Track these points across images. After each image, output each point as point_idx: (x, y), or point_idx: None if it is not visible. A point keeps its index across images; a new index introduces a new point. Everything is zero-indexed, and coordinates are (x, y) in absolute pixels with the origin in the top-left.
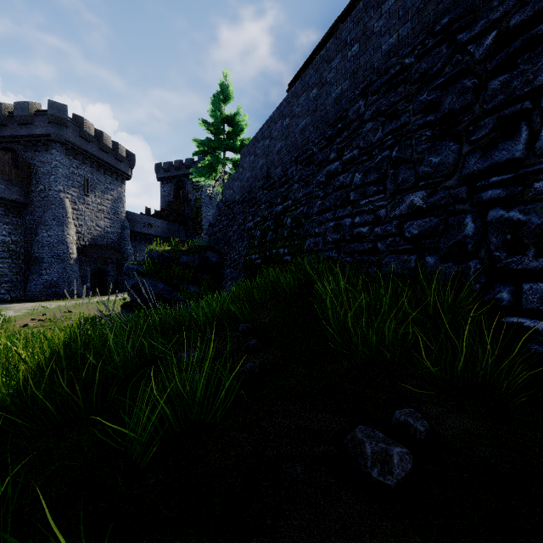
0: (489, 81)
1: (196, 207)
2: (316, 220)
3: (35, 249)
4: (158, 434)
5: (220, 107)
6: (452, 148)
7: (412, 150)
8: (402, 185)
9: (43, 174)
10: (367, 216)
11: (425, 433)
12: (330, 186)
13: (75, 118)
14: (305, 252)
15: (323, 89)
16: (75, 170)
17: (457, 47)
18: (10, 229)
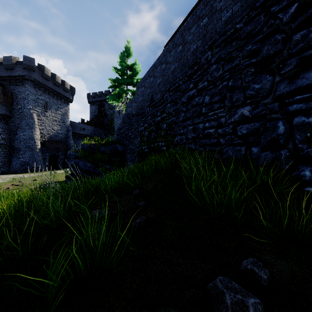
0: (293, 35)
1: (111, 118)
2: (181, 125)
3: (15, 143)
4: (69, 277)
5: (124, 59)
6: (268, 79)
7: (242, 81)
8: (235, 102)
9: (20, 99)
10: (213, 122)
11: (267, 280)
12: (190, 104)
13: (39, 66)
14: (175, 144)
15: (185, 46)
16: (39, 96)
17: (271, 16)
18: (1, 131)
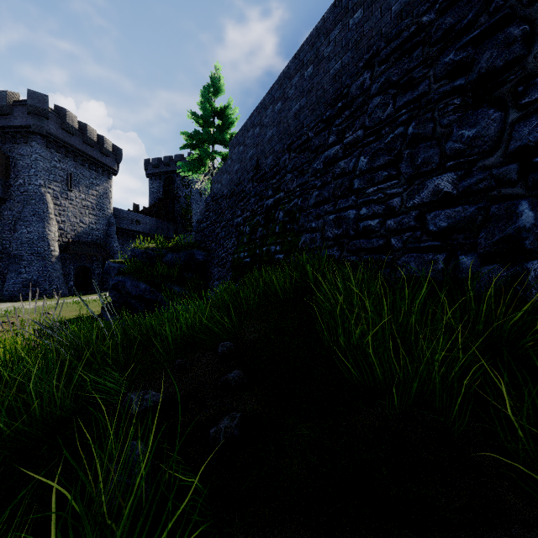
0: None
1: (186, 204)
2: (312, 213)
3: (13, 246)
4: None
5: (208, 98)
6: (493, 117)
7: (435, 124)
8: (423, 167)
9: (23, 167)
10: (377, 207)
11: None
12: (329, 174)
13: (58, 109)
14: (300, 250)
15: (320, 66)
16: (58, 163)
17: None
18: None
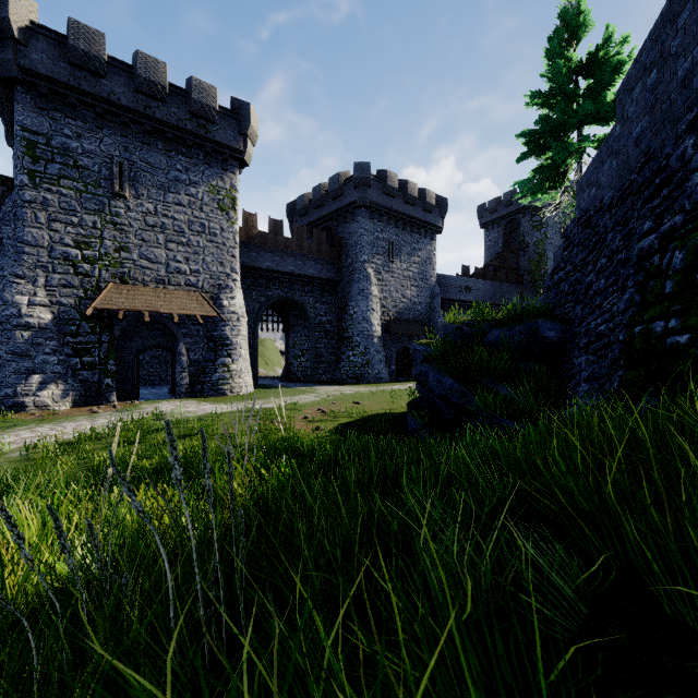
0: None
1: (536, 254)
2: None
3: (344, 328)
4: None
5: (570, 48)
6: None
7: None
8: None
9: (351, 246)
10: None
11: None
12: None
13: (379, 174)
14: None
15: None
16: (380, 234)
17: None
18: (326, 309)
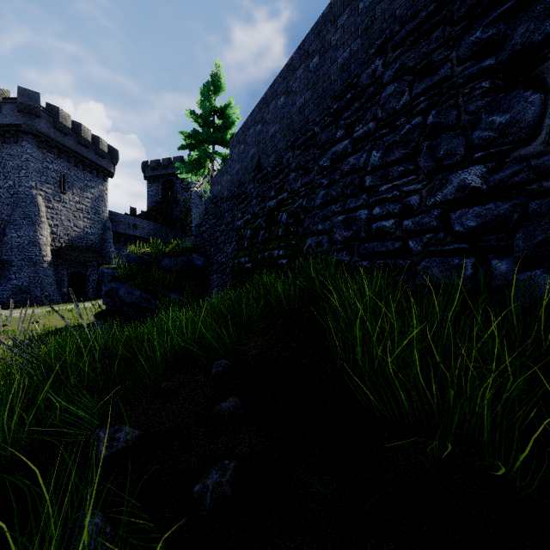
0: None
1: (185, 208)
2: (318, 214)
3: (2, 251)
4: None
5: (207, 96)
6: (531, 99)
7: (459, 111)
8: (445, 159)
9: (12, 168)
10: (391, 206)
11: None
12: (337, 171)
13: (50, 108)
14: (305, 254)
15: (327, 55)
16: (50, 164)
17: None
18: None
